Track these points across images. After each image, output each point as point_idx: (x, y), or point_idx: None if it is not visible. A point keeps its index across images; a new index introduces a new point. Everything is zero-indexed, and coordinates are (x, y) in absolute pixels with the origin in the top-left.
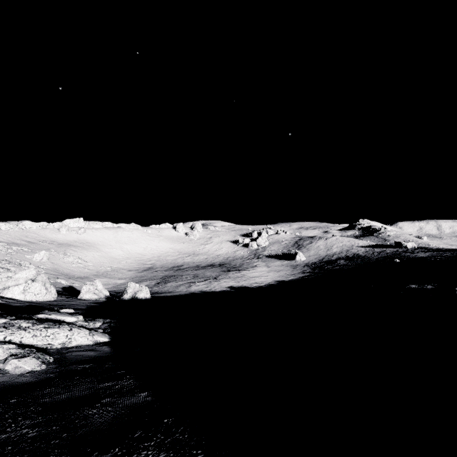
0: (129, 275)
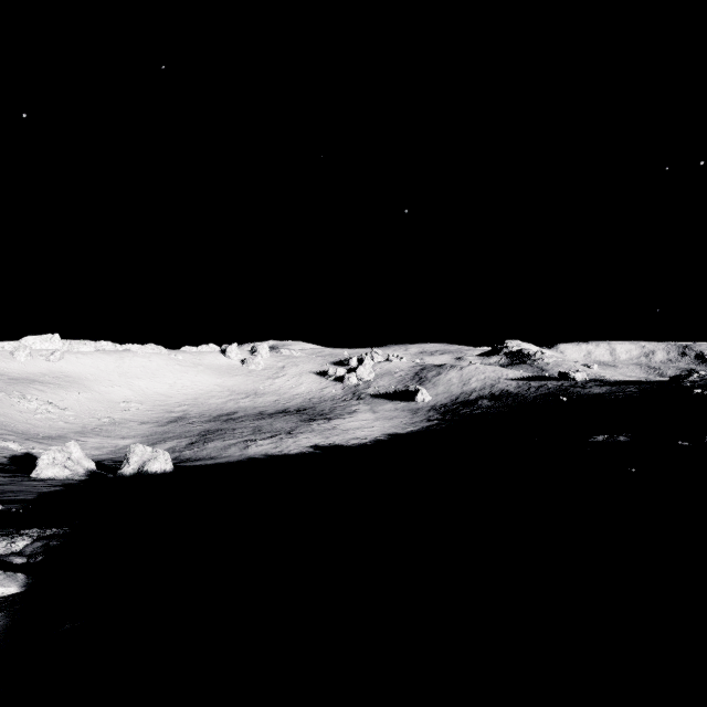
0: (142, 430)
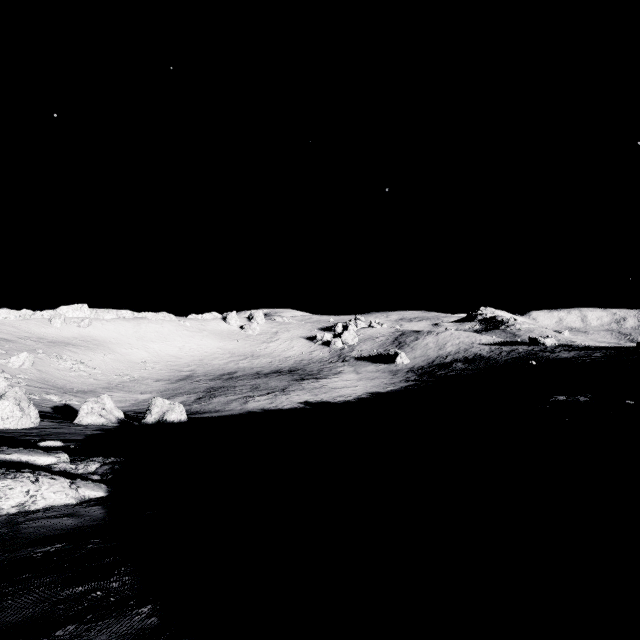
0: (157, 387)
